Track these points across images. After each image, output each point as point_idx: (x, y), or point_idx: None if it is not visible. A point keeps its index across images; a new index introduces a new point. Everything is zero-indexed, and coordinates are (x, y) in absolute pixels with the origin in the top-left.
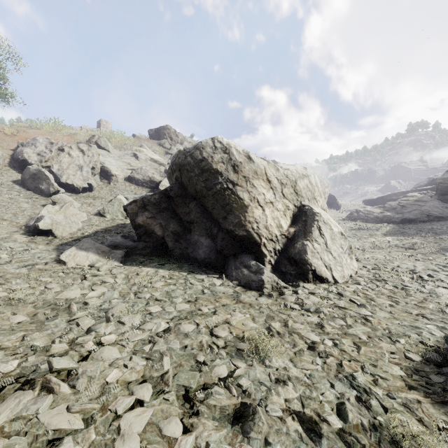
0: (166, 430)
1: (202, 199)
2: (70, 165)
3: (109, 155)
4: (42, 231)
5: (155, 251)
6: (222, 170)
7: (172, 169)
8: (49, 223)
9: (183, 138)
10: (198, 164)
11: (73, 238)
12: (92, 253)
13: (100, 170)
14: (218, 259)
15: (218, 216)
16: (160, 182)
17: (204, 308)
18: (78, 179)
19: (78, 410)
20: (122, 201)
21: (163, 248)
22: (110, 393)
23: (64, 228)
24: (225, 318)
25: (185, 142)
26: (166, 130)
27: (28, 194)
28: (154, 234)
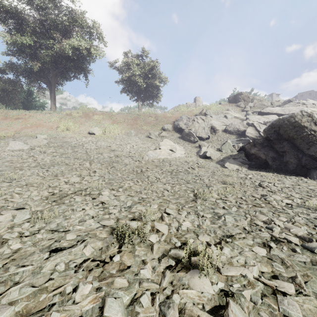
0: (305, 197)
1: (292, 140)
2: (199, 127)
3: (212, 119)
4: (207, 157)
5: (260, 166)
6: (307, 125)
7: (272, 126)
8: (209, 154)
9: (252, 97)
10: (292, 124)
11: (217, 160)
12: (235, 164)
13: (210, 128)
14: (302, 170)
15: (302, 148)
16: (244, 130)
17: (302, 184)
18: (203, 134)
19: (277, 191)
20: (230, 143)
21: (264, 165)
22: (283, 191)
23: (214, 156)
24: (315, 188)
25: (254, 100)
26: (241, 95)
27: (186, 142)
28: (260, 158)
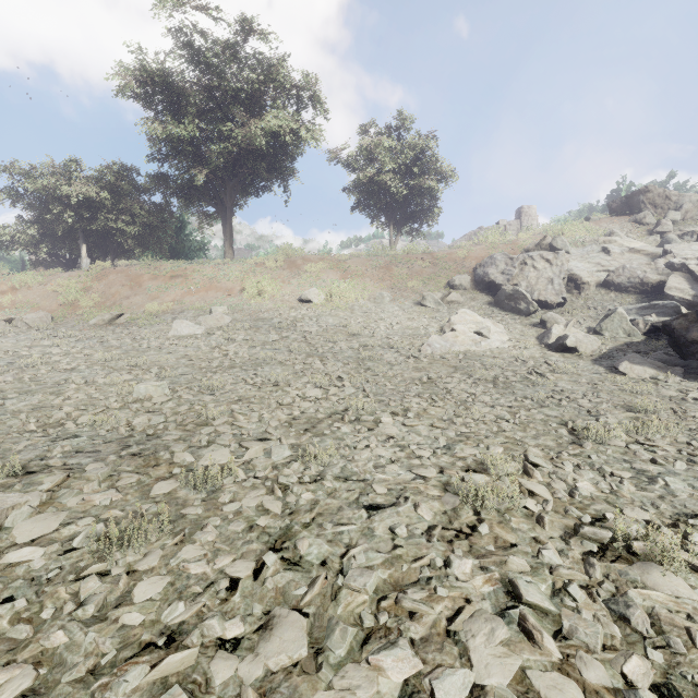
0: None
1: None
2: (538, 280)
3: (571, 257)
4: (567, 348)
5: None
6: None
7: None
8: (573, 341)
9: (679, 198)
10: None
11: (594, 355)
12: (647, 367)
13: (566, 279)
14: None
15: None
16: (658, 283)
17: None
18: (550, 294)
19: None
20: (624, 315)
21: None
22: None
23: (586, 346)
24: None
25: (684, 204)
26: (645, 194)
27: (508, 315)
28: None
